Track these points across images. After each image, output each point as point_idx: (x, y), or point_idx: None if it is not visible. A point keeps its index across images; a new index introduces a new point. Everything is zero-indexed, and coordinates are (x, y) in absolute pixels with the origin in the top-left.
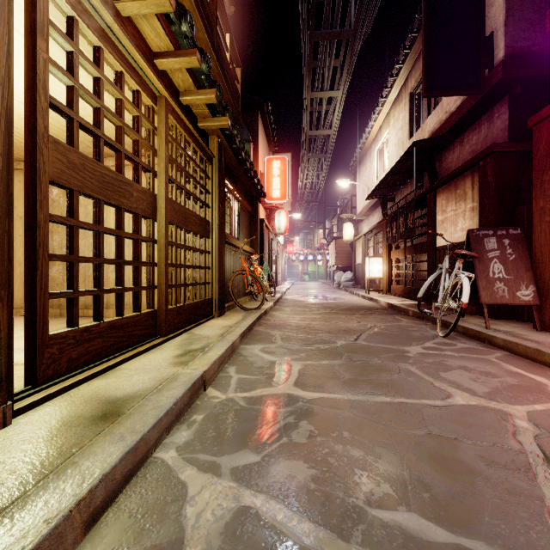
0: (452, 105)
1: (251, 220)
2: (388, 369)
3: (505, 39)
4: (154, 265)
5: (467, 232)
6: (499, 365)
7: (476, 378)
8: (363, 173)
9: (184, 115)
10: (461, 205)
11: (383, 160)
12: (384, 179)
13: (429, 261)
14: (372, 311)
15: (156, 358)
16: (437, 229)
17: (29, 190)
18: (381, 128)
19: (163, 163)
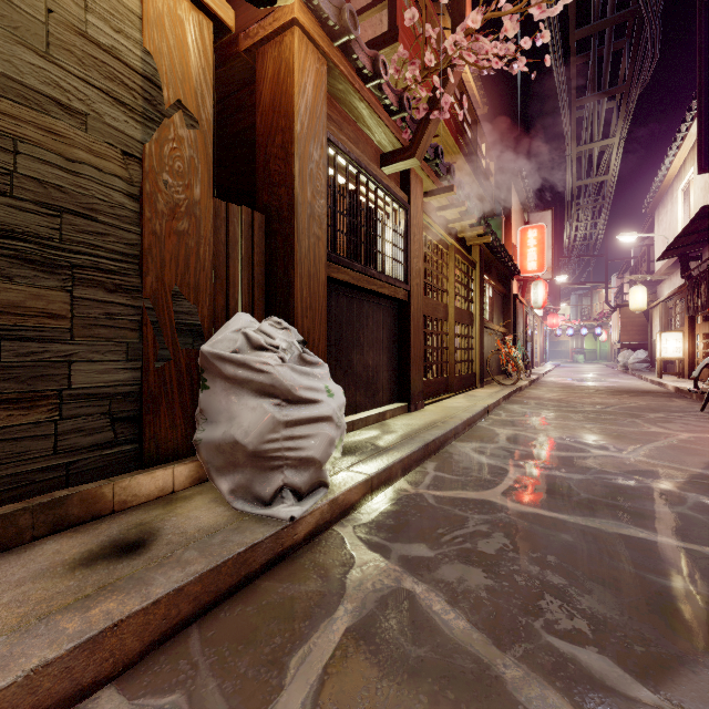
0: None
1: (503, 299)
2: (615, 419)
3: None
4: (447, 349)
5: None
6: None
7: (685, 427)
8: (662, 217)
9: (462, 248)
10: None
11: (689, 204)
12: (676, 239)
13: None
14: (647, 394)
15: (457, 400)
16: None
17: None
18: (684, 163)
19: (453, 286)
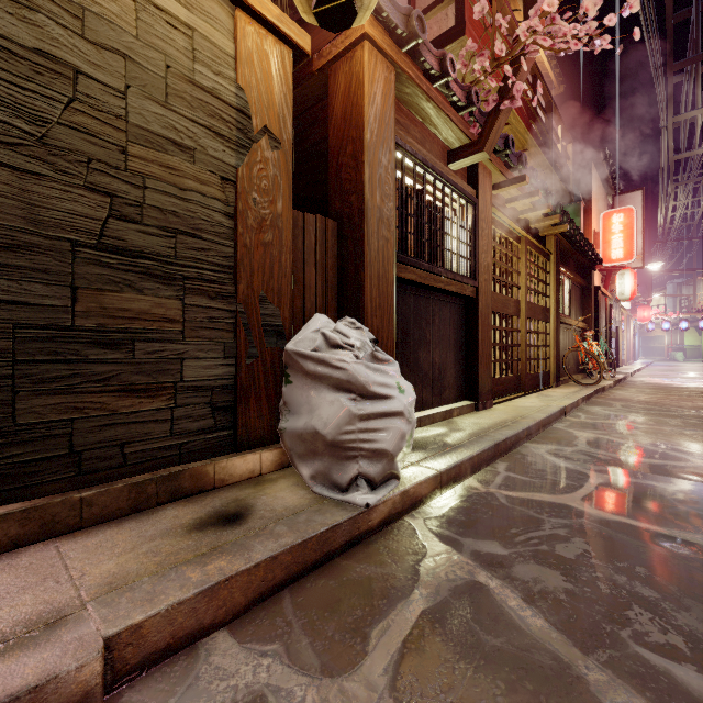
0: None
1: (582, 292)
2: None
3: None
4: (518, 346)
5: None
6: None
7: None
8: None
9: (534, 240)
10: None
11: None
12: None
13: None
14: None
15: (529, 400)
16: None
17: None
18: None
19: (524, 280)
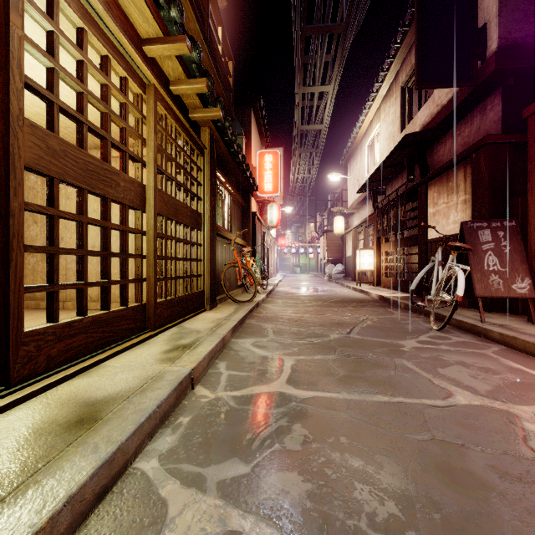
0: (444, 98)
1: (243, 213)
2: (383, 365)
3: (499, 30)
4: (142, 257)
5: (461, 224)
6: (498, 360)
7: (476, 375)
8: (353, 167)
9: (174, 105)
10: (453, 198)
11: (374, 154)
12: (375, 172)
13: (420, 254)
14: (364, 303)
15: (143, 354)
16: (429, 222)
17: (2, 176)
18: (371, 123)
19: (152, 153)
